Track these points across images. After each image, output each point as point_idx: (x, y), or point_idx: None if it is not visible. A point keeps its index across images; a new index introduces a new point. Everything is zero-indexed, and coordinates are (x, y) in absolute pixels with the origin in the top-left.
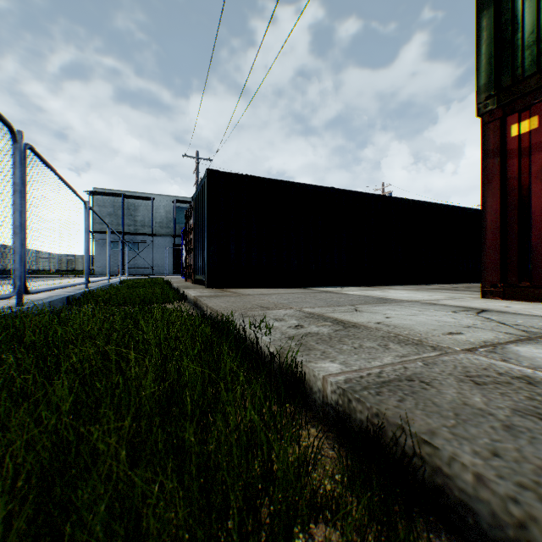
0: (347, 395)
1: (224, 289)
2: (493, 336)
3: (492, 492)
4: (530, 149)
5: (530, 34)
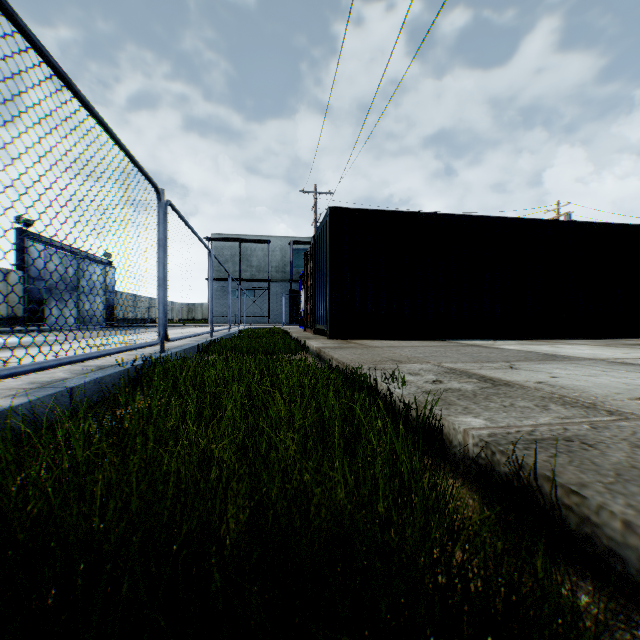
0: (490, 447)
1: (348, 340)
2: None
3: (639, 538)
4: None
5: None
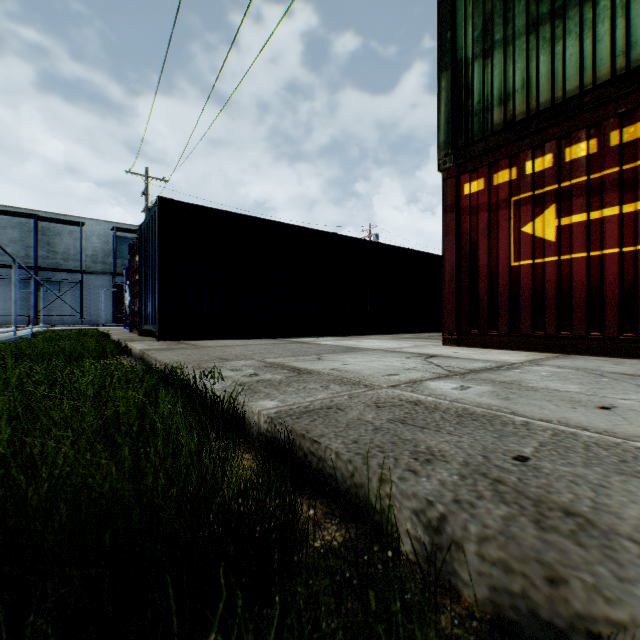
0: (274, 421)
1: (181, 341)
2: (421, 375)
3: (342, 461)
4: (479, 208)
5: (478, 103)
